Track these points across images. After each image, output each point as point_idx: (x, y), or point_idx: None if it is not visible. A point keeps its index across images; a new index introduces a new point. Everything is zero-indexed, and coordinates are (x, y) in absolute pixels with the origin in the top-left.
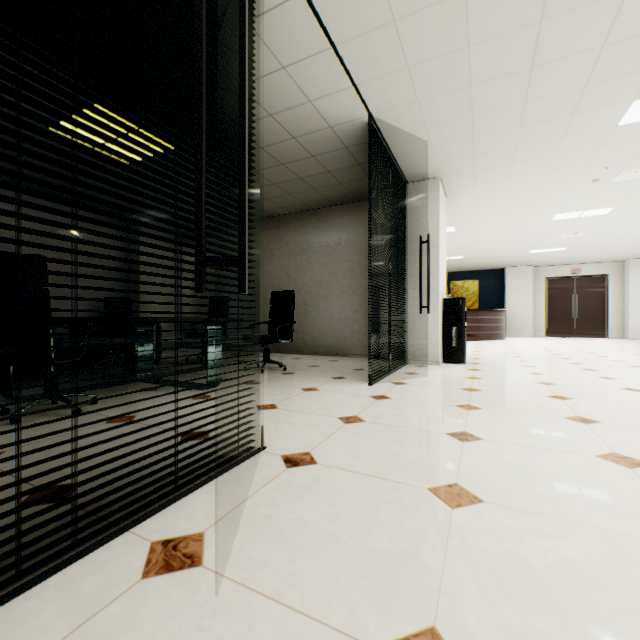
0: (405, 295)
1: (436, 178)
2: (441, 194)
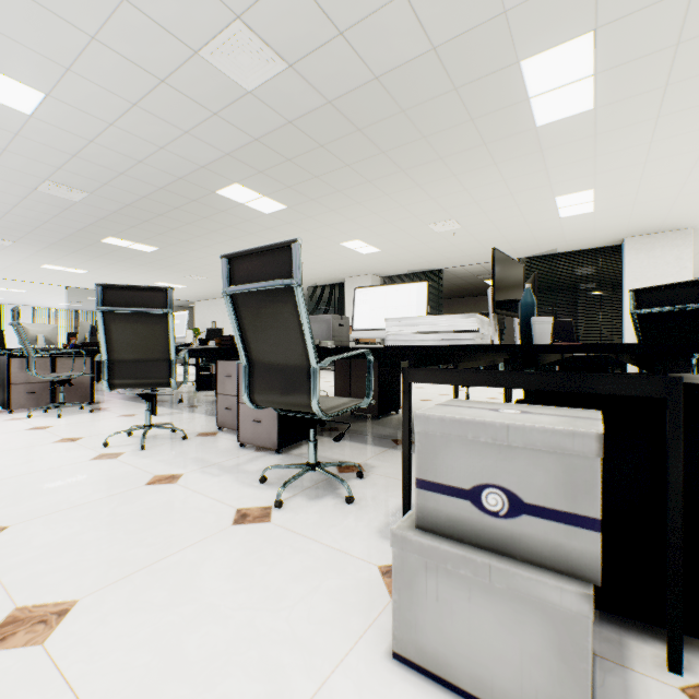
0: (622, 331)
1: (623, 238)
2: (639, 245)
